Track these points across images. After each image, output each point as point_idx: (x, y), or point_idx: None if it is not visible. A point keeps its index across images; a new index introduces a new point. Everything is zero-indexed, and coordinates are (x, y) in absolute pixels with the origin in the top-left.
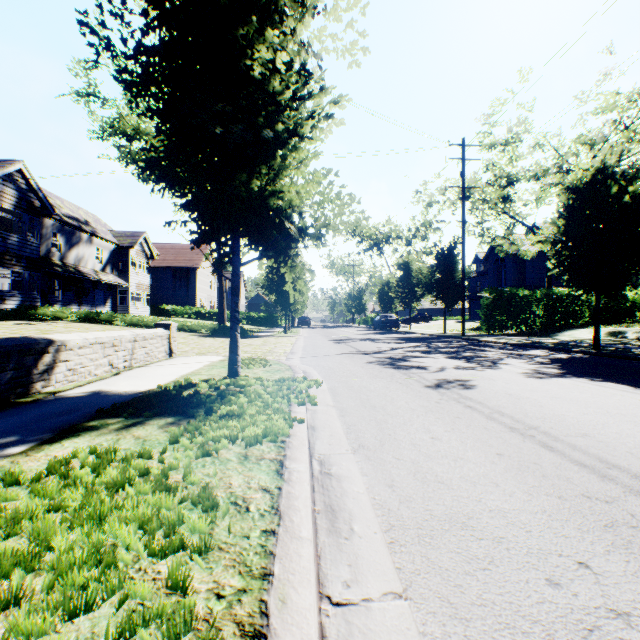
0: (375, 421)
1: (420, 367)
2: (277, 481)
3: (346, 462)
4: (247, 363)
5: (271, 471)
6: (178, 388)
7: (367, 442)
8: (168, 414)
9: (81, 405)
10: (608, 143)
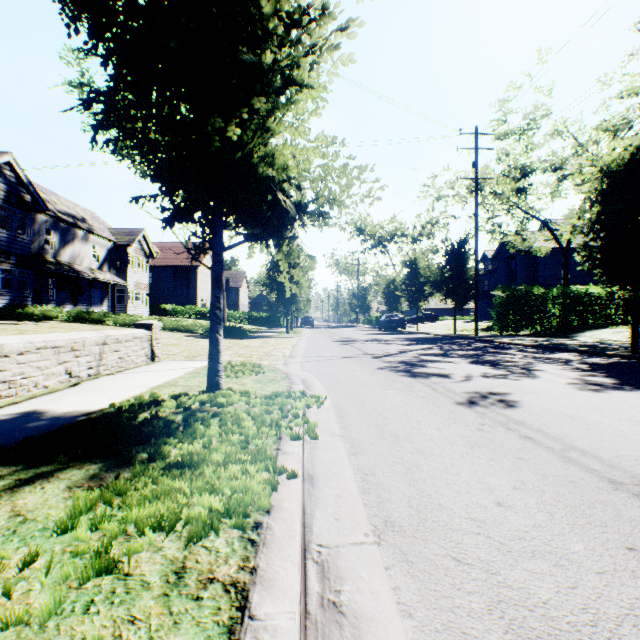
0: (402, 465)
1: (441, 375)
2: None
3: (367, 570)
4: (236, 370)
5: (217, 631)
6: (134, 409)
7: (397, 514)
8: (96, 457)
9: None
10: None
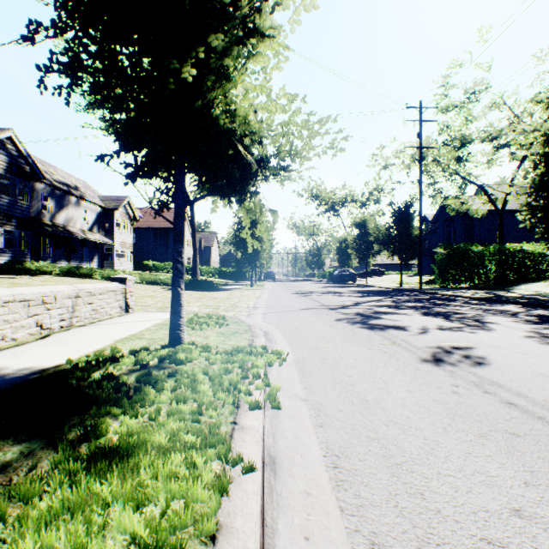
0: (379, 444)
1: (398, 327)
2: None
3: None
4: (202, 322)
5: None
6: (88, 366)
7: (386, 530)
8: (23, 433)
9: None
10: None
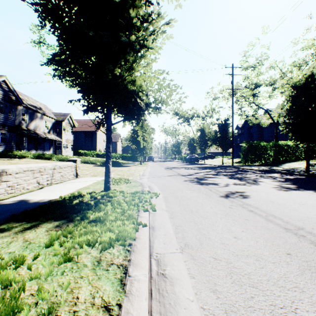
0: (194, 222)
1: (214, 183)
2: (119, 295)
3: (176, 262)
4: (117, 181)
5: (116, 280)
6: (71, 198)
7: (190, 241)
8: (57, 218)
9: (5, 211)
10: (314, 61)
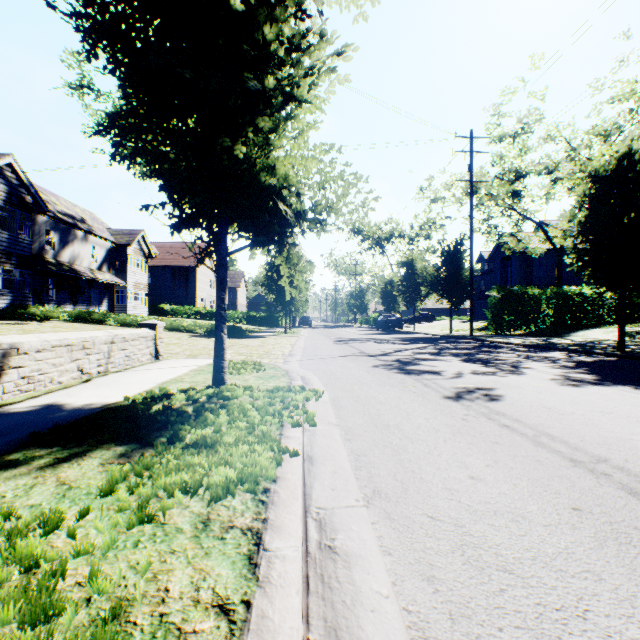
0: (391, 448)
1: (433, 372)
2: (246, 584)
3: (357, 524)
4: (239, 367)
5: (239, 558)
6: (147, 401)
7: (384, 485)
8: (121, 441)
9: (18, 425)
10: (635, 127)
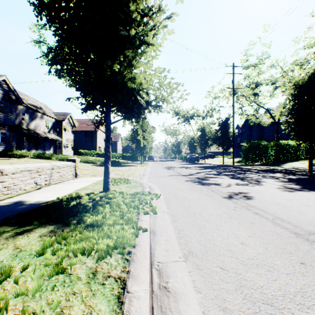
0: (197, 226)
1: (216, 184)
2: None
3: (180, 273)
4: (117, 181)
5: (112, 298)
6: (68, 200)
7: (194, 248)
8: (52, 222)
9: None
10: None
